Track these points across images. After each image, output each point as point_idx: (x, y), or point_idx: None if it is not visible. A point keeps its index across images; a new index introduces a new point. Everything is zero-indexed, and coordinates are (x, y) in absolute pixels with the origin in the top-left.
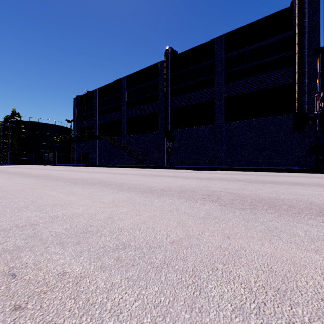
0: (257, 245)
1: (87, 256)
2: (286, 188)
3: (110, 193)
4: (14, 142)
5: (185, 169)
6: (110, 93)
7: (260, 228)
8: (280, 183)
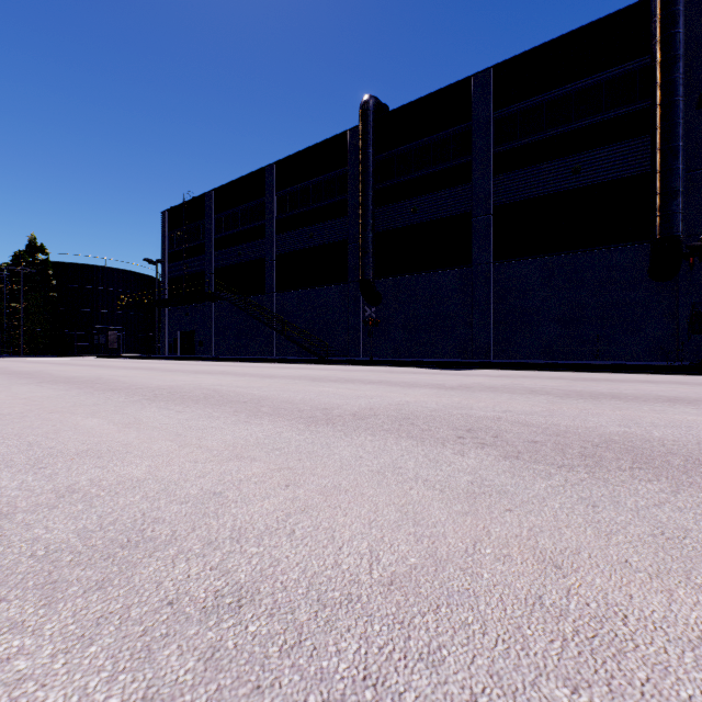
0: (655, 596)
1: (113, 642)
2: (655, 411)
3: (228, 423)
4: (34, 307)
5: (405, 367)
6: (240, 201)
7: (639, 531)
8: (635, 398)
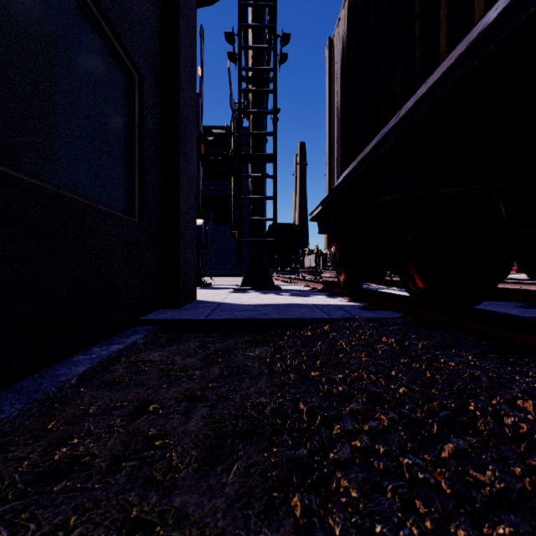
0: None
1: None
2: None
3: None
4: None
5: None
6: None
7: None
8: None
